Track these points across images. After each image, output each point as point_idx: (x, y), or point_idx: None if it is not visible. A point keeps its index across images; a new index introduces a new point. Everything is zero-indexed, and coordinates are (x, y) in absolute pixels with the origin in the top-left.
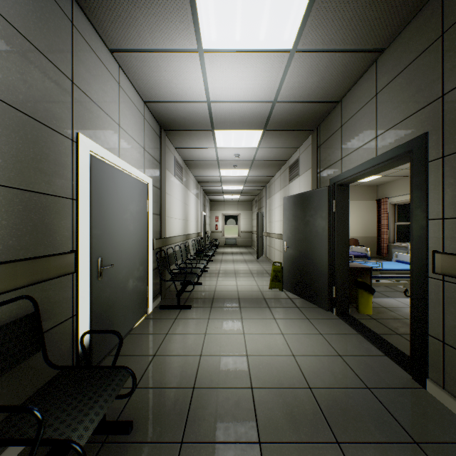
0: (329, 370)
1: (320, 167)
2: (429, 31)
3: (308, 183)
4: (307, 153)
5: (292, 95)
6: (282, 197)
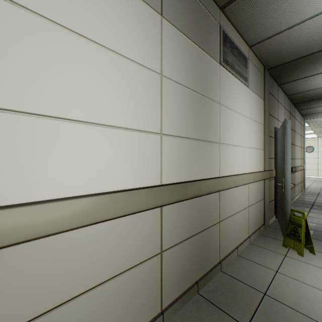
0: (321, 211)
1: (269, 110)
2: (289, 109)
3: (260, 112)
4: (259, 77)
5: (321, 76)
6: (183, 58)
